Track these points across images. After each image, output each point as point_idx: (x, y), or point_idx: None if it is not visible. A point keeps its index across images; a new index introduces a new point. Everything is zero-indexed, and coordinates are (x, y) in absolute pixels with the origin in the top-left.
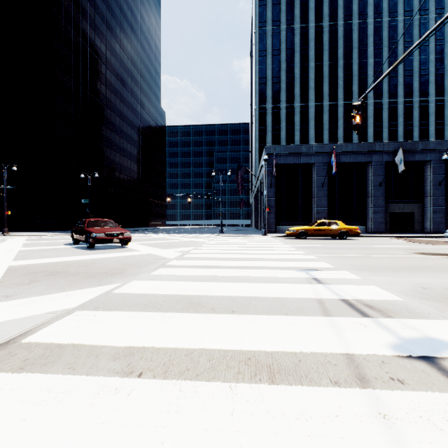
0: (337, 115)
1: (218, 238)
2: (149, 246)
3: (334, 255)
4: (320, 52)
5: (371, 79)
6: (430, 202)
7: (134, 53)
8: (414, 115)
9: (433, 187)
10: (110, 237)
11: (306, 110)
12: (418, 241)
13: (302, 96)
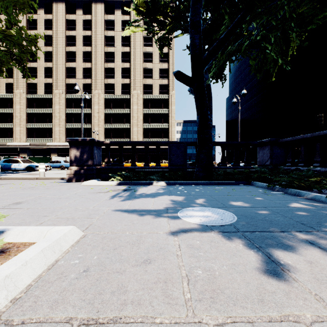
0: None
1: None
2: None
3: None
4: None
5: None
6: None
7: None
8: None
9: None
10: None
11: None
12: None
13: None
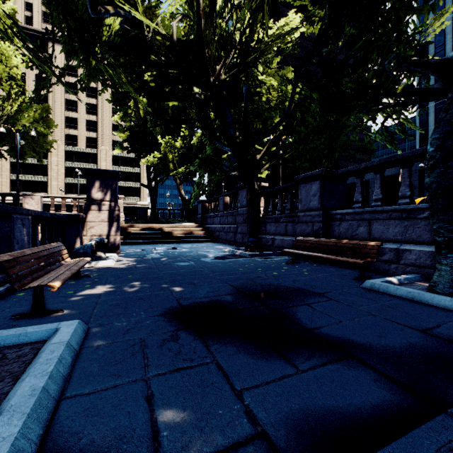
0: None
1: None
2: None
3: None
4: None
5: None
6: None
7: None
8: None
9: None
10: None
11: None
12: None
13: None
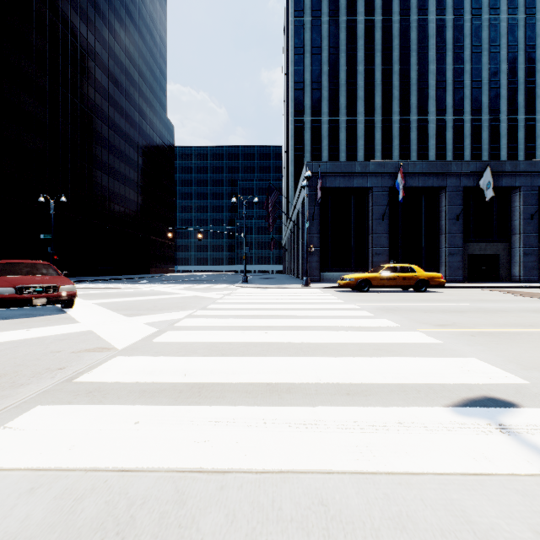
0: (392, 133)
1: (239, 291)
2: (113, 308)
3: (459, 329)
4: (372, 53)
5: (432, 90)
6: (520, 241)
7: (129, 43)
8: (482, 136)
9: (524, 221)
10: (25, 295)
11: (354, 126)
12: (533, 295)
13: (348, 107)
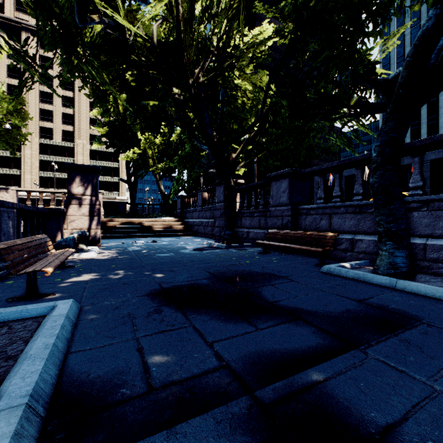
0: None
1: None
2: None
3: None
4: None
5: None
6: None
7: None
8: None
9: None
10: None
11: (435, 100)
12: None
13: None
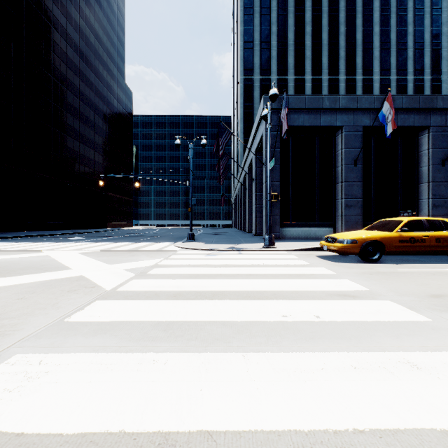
0: (338, 92)
1: (173, 258)
2: None
3: None
4: (319, 14)
5: (377, 51)
6: None
7: (84, 5)
8: None
9: None
10: None
11: (302, 85)
12: None
13: (296, 67)
